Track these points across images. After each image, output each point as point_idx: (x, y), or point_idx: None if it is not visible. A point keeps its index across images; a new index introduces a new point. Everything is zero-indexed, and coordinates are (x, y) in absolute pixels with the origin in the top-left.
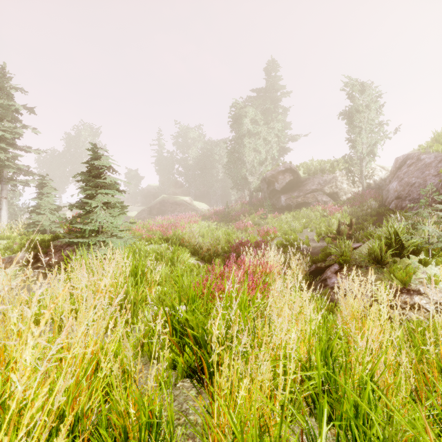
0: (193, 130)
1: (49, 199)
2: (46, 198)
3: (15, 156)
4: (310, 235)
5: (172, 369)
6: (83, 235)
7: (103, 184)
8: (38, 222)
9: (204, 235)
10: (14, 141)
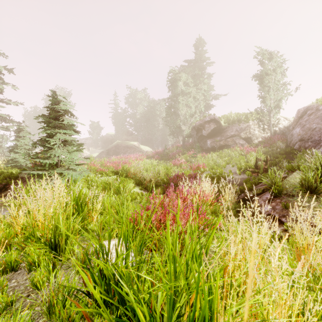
0: (140, 93)
1: (24, 141)
2: (22, 140)
3: None
4: (232, 169)
5: None
6: (44, 168)
7: (61, 125)
8: (15, 159)
9: (147, 169)
10: None
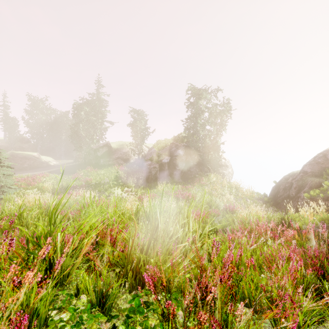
0: (39, 101)
1: None
2: None
3: None
4: (107, 181)
5: None
6: None
7: (4, 166)
8: None
9: (54, 183)
10: None
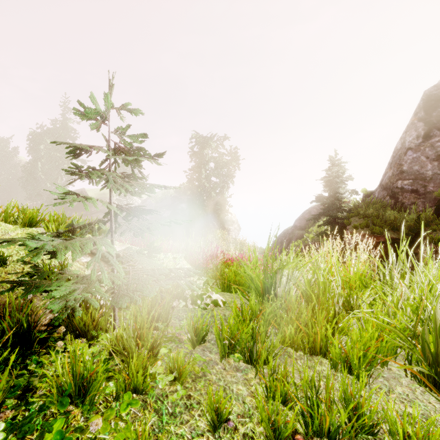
0: None
1: None
2: None
3: None
4: None
5: None
6: None
7: None
8: None
9: None
10: None
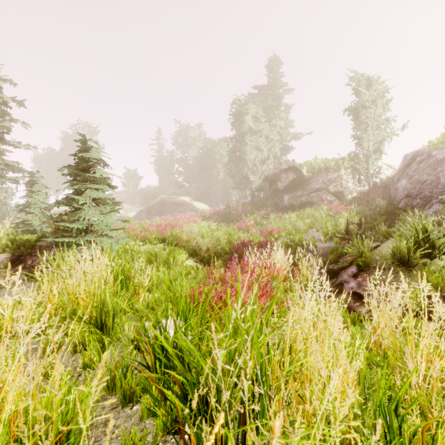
0: (193, 129)
1: (39, 197)
2: (36, 196)
3: (2, 151)
4: (316, 235)
5: (151, 416)
6: (70, 235)
7: (93, 178)
8: (27, 221)
9: (203, 235)
10: (2, 136)
